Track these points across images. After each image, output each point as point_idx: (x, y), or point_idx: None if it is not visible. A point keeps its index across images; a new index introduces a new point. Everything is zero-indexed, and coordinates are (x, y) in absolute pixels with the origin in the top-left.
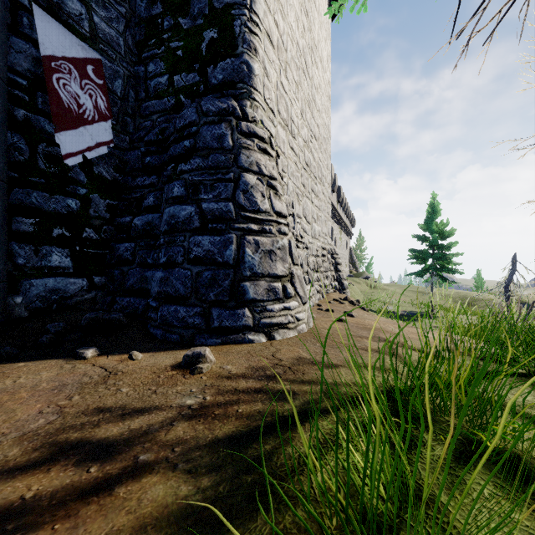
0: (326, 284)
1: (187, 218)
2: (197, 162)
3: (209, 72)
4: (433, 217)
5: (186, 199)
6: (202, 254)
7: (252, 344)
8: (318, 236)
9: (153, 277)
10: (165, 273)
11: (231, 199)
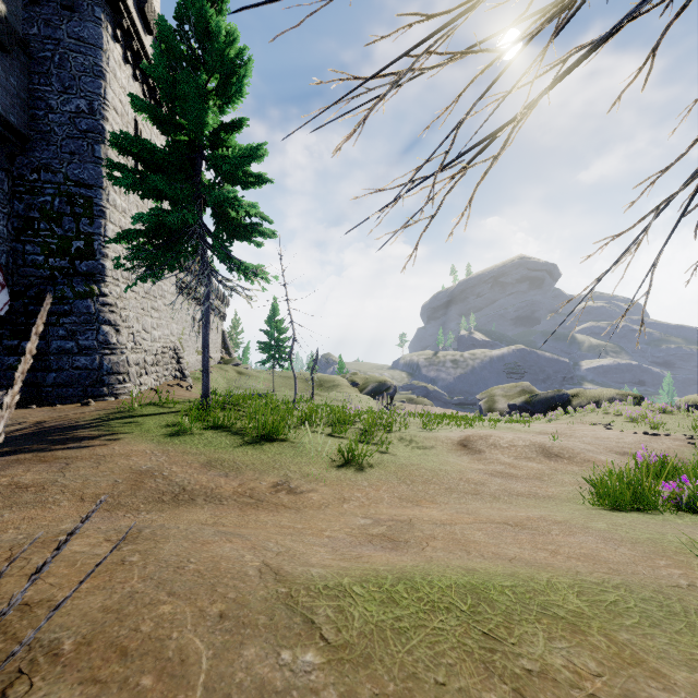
0: (166, 375)
1: (70, 348)
2: (75, 320)
3: (77, 264)
4: (272, 317)
5: (69, 338)
6: (81, 365)
7: (108, 401)
8: (159, 339)
9: (47, 376)
10: (58, 374)
11: (96, 339)
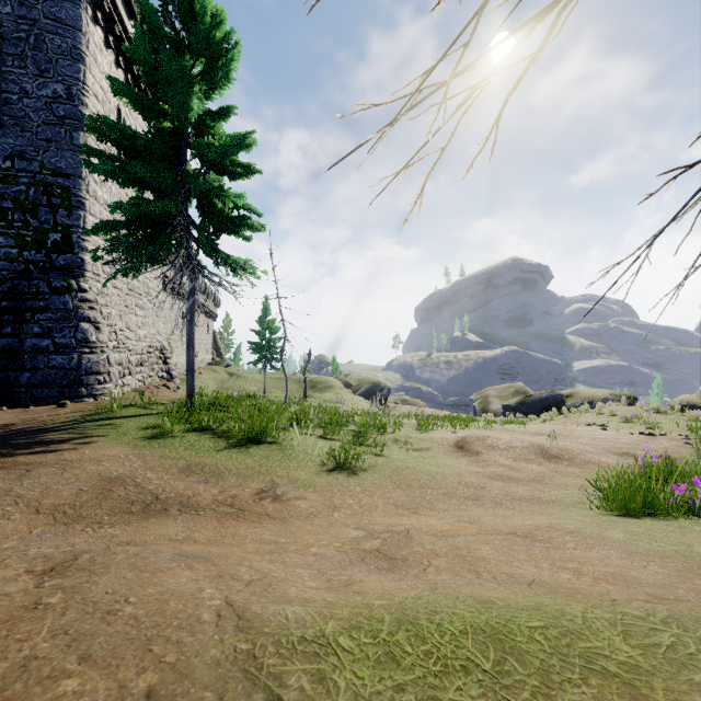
0: (151, 375)
1: (46, 346)
2: (51, 316)
3: (54, 258)
4: (264, 316)
5: (44, 335)
6: (57, 364)
7: (87, 402)
8: (145, 338)
9: (20, 376)
10: (32, 374)
11: (74, 336)
